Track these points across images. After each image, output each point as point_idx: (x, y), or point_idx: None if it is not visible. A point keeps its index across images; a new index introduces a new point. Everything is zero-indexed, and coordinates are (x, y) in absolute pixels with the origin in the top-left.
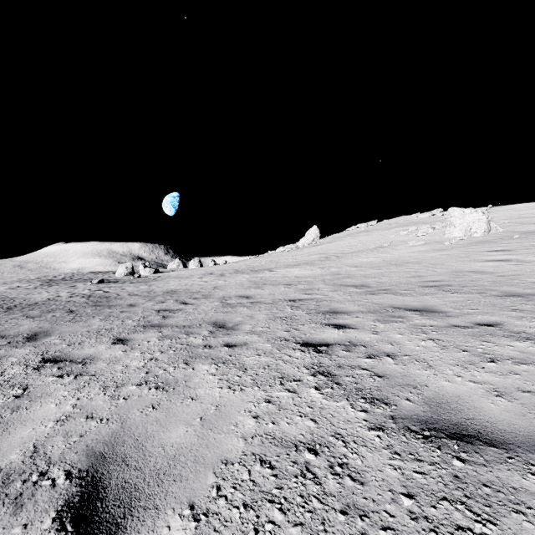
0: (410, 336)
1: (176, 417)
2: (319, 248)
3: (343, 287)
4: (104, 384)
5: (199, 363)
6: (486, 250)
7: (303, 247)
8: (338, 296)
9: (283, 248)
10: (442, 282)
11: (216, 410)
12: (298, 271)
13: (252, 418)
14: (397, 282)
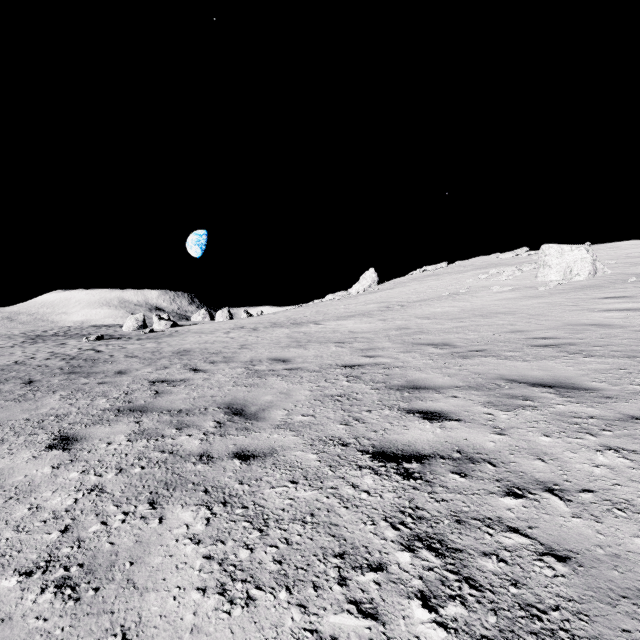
0: (568, 440)
1: None
2: (378, 296)
3: (417, 346)
4: None
5: (177, 502)
6: (597, 296)
7: (357, 295)
8: (413, 360)
9: (333, 296)
10: (558, 339)
11: None
12: (353, 324)
13: None
14: (493, 340)
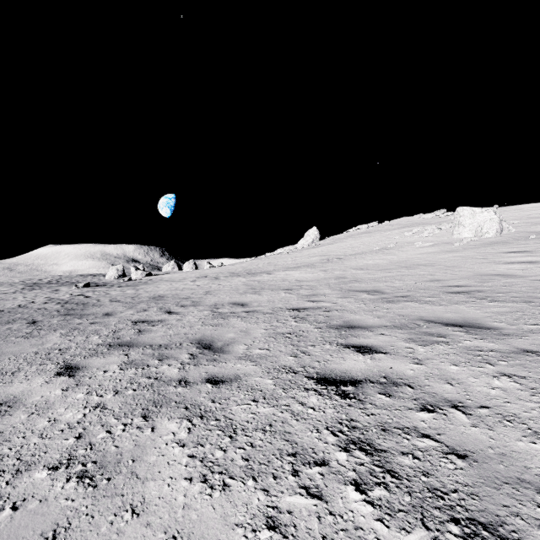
0: (471, 368)
1: None
2: (319, 250)
3: (352, 292)
4: None
5: (164, 416)
6: (503, 251)
7: (302, 249)
8: (349, 304)
9: (282, 250)
10: (469, 287)
11: None
12: (299, 274)
13: None
14: (415, 287)
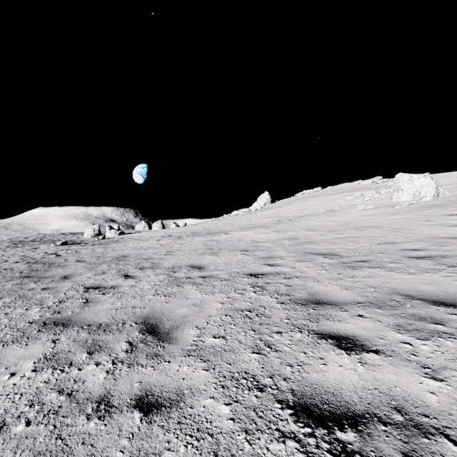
0: None
1: None
2: (271, 212)
3: (308, 255)
4: None
5: None
6: (444, 214)
7: (255, 211)
8: (309, 269)
9: (238, 212)
10: (428, 251)
11: None
12: (254, 234)
13: None
14: (371, 251)
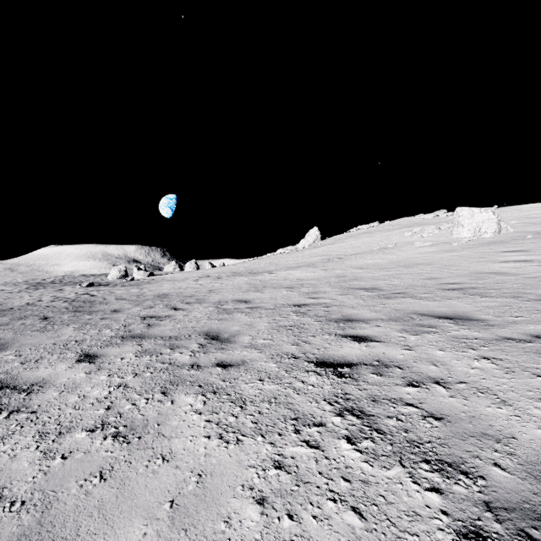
0: (456, 353)
1: (133, 499)
2: (320, 250)
3: (352, 290)
4: (42, 427)
5: (181, 392)
6: (500, 250)
7: (303, 249)
8: (348, 300)
9: (283, 250)
10: (463, 284)
11: (198, 483)
12: (300, 273)
13: (254, 503)
14: (412, 285)
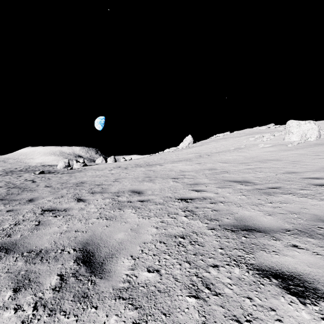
0: None
1: None
2: (194, 149)
3: (227, 182)
4: None
5: None
6: None
7: (182, 149)
8: (230, 195)
9: (169, 150)
10: None
11: None
12: (181, 165)
13: None
14: (278, 179)
